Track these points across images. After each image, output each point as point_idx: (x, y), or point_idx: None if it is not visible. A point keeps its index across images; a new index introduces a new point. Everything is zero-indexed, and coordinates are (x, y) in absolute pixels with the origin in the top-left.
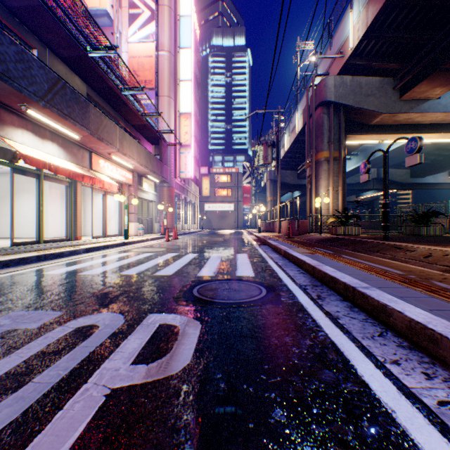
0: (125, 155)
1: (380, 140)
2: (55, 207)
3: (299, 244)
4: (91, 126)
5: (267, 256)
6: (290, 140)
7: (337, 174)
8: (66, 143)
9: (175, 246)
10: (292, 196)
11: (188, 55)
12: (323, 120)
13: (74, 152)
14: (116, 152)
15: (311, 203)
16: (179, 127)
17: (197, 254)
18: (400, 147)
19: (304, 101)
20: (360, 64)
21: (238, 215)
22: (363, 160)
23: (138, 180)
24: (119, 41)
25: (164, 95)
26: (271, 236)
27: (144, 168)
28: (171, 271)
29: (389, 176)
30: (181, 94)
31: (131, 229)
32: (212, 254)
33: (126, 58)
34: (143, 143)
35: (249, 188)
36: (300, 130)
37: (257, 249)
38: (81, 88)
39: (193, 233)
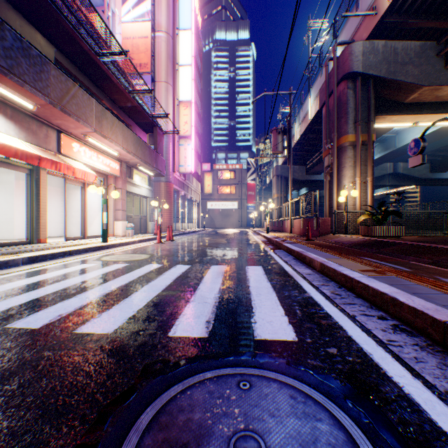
0: (105, 138)
1: (414, 123)
2: (24, 202)
3: (332, 250)
4: (49, 92)
5: (294, 272)
6: (300, 130)
7: (365, 161)
8: (18, 116)
9: (164, 251)
10: (298, 194)
11: (187, 38)
12: (347, 96)
13: (33, 128)
14: (92, 132)
15: (332, 198)
16: (178, 117)
17: (188, 266)
18: (428, 135)
19: (319, 82)
20: (398, 22)
21: (241, 213)
22: (381, 152)
23: (128, 171)
24: (112, 22)
25: (161, 80)
26: (284, 237)
27: (132, 156)
28: (121, 318)
29: (407, 170)
30: (180, 80)
31: (118, 229)
32: (210, 266)
33: (119, 41)
34: (135, 129)
35: (253, 186)
36: (313, 116)
37: (273, 258)
38: (45, 50)
39: (193, 233)
